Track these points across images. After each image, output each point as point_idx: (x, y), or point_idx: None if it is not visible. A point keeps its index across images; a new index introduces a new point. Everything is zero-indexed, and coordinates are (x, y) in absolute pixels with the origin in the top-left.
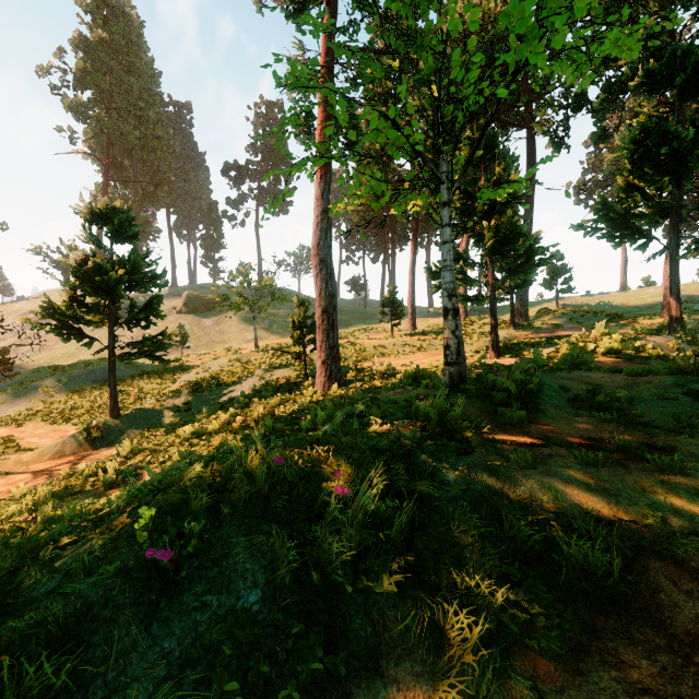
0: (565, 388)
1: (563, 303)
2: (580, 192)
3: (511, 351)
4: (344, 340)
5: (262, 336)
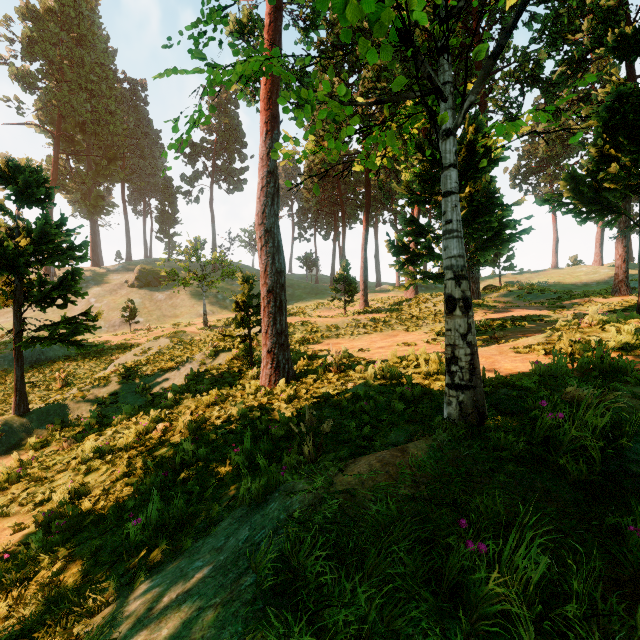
0: None
1: (504, 279)
2: (515, 177)
3: (477, 334)
4: (295, 318)
5: (215, 311)
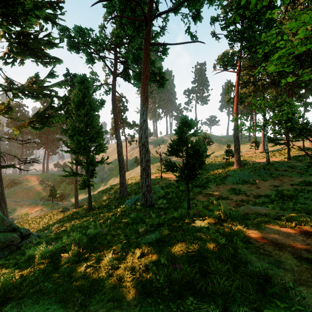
0: (287, 165)
1: None
2: None
3: (296, 158)
4: None
5: None
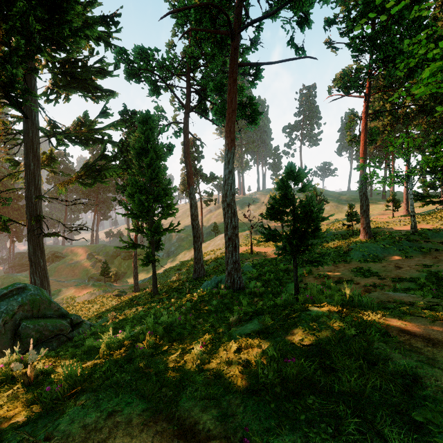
0: None
1: None
2: None
3: None
4: None
5: None
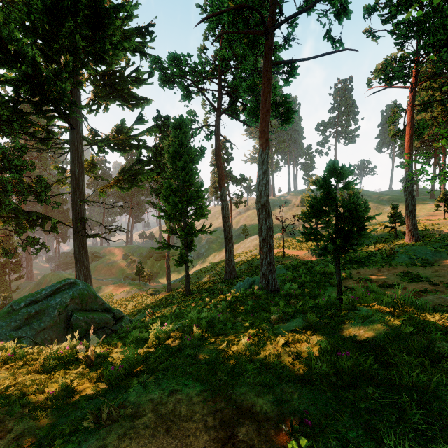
0: None
1: None
2: None
3: None
4: None
5: None
